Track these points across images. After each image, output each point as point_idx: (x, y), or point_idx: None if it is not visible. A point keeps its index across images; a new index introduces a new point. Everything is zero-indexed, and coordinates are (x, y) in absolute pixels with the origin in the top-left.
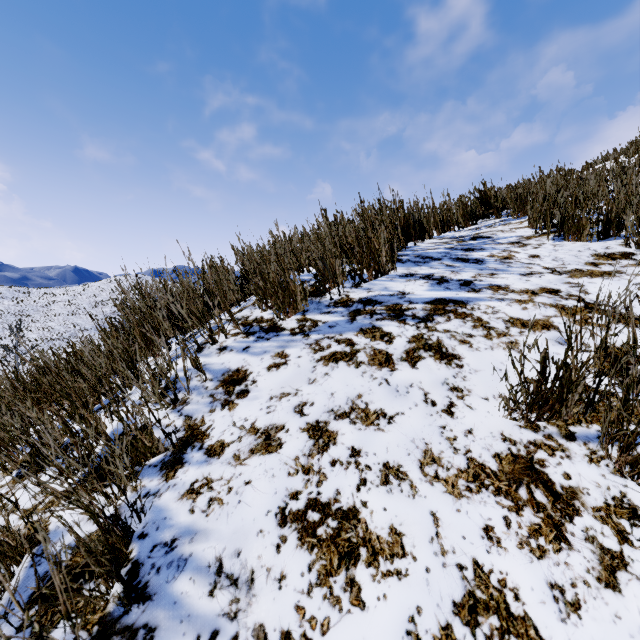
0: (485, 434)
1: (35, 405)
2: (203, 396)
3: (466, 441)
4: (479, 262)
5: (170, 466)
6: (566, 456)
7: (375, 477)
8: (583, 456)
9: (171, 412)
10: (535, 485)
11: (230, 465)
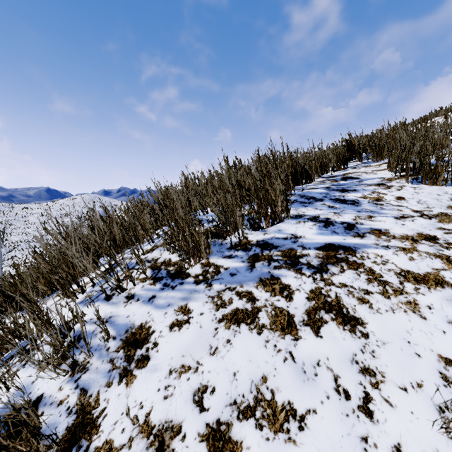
0: None
1: None
2: (103, 361)
3: None
4: (355, 203)
5: None
6: None
7: None
8: None
9: (68, 381)
10: None
11: None
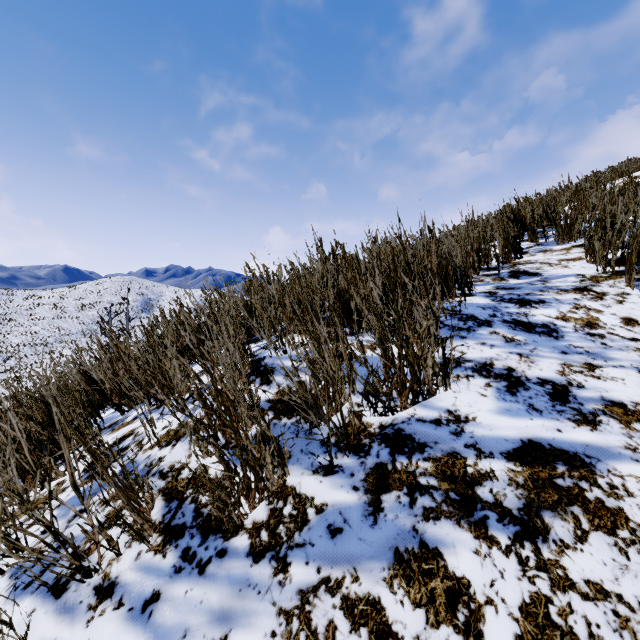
0: None
1: None
2: None
3: None
4: (552, 333)
5: None
6: None
7: None
8: None
9: None
10: None
11: None
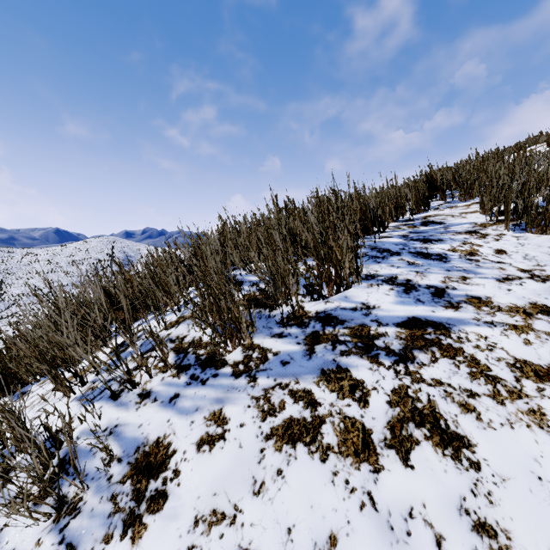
0: None
1: None
2: (101, 498)
3: None
4: (443, 259)
5: None
6: None
7: None
8: None
9: (50, 531)
10: None
11: None
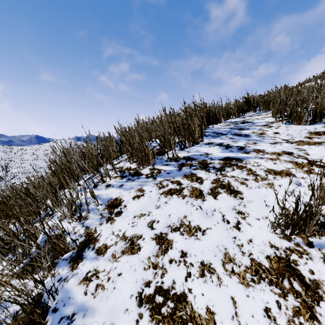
0: (259, 242)
1: (4, 217)
2: (96, 214)
3: (249, 247)
4: (247, 136)
5: (75, 260)
6: (309, 258)
7: (196, 271)
8: (319, 258)
9: (78, 224)
10: (293, 278)
11: (109, 261)
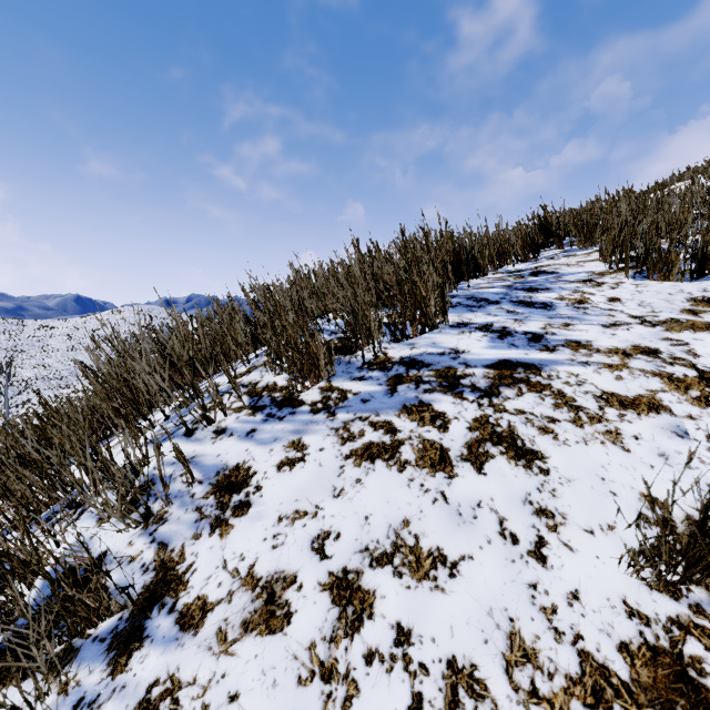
0: (599, 601)
1: None
2: (187, 509)
3: (572, 615)
4: (547, 307)
5: (123, 643)
6: None
7: (436, 691)
8: None
9: (140, 535)
10: None
11: (210, 652)
